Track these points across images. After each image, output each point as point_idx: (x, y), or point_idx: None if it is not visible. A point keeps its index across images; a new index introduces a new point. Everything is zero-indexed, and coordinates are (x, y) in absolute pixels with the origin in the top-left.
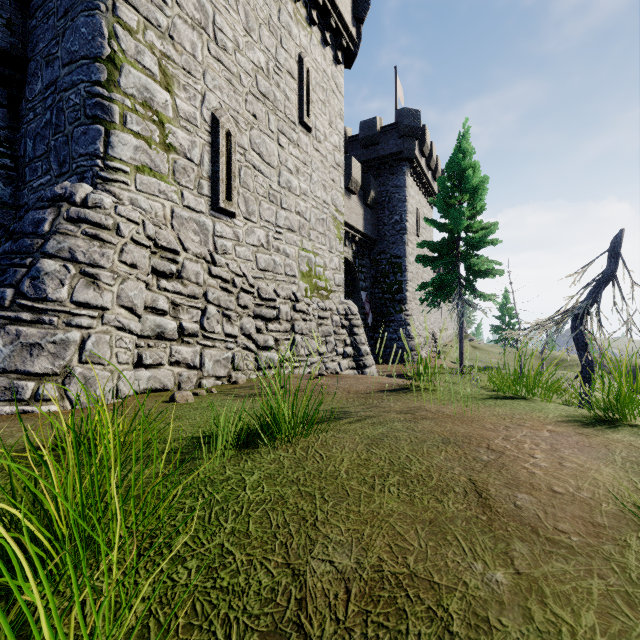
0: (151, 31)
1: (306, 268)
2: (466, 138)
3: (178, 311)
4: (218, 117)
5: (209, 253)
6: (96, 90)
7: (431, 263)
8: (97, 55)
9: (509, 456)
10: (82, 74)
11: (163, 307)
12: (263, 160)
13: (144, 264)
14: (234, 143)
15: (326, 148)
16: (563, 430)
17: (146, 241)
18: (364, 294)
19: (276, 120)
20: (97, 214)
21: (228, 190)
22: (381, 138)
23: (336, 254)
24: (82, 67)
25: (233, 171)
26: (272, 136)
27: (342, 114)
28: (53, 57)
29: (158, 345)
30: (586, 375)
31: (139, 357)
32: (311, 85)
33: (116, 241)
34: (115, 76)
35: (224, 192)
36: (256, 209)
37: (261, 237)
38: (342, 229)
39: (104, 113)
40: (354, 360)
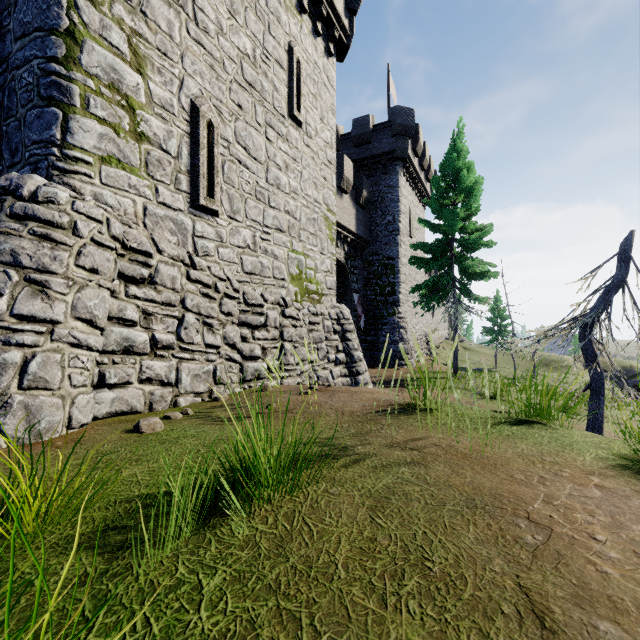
0: (119, 4)
1: (296, 271)
2: (460, 137)
3: (150, 321)
4: (198, 105)
5: (188, 255)
6: (52, 67)
7: (425, 265)
8: (53, 27)
9: (561, 536)
10: (35, 49)
11: (132, 317)
12: (249, 154)
13: (108, 268)
14: (216, 135)
15: (317, 144)
16: (614, 485)
17: (111, 242)
18: (356, 296)
19: (264, 112)
20: (49, 210)
21: (210, 186)
22: (374, 137)
23: (328, 256)
24: (35, 40)
25: (215, 165)
26: (259, 129)
27: (334, 109)
28: (5, 30)
29: (125, 361)
30: (596, 388)
31: (101, 376)
32: (301, 76)
33: (72, 242)
34: (75, 52)
35: (205, 188)
36: (241, 207)
37: (247, 238)
38: (334, 229)
39: (61, 94)
40: (347, 367)
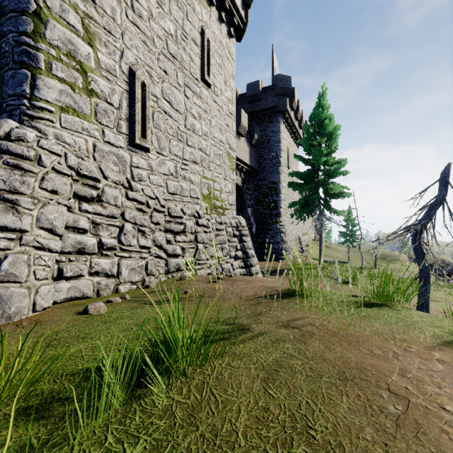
0: None
1: (206, 192)
2: (324, 97)
3: (98, 229)
4: (134, 70)
5: (127, 180)
6: (23, 39)
7: (299, 188)
8: (24, 9)
9: (417, 406)
10: (10, 25)
11: (84, 226)
12: (172, 107)
13: (65, 190)
14: (148, 92)
15: (222, 100)
16: (452, 360)
17: (67, 170)
18: (250, 210)
19: (183, 76)
20: (19, 146)
21: (143, 130)
22: (262, 96)
23: (229, 181)
24: (10, 19)
25: (147, 114)
26: (180, 89)
27: (234, 75)
28: None
29: (79, 259)
30: (424, 277)
31: (60, 271)
32: (210, 51)
33: (37, 170)
34: (41, 28)
35: (139, 131)
36: (166, 145)
37: (171, 168)
38: (234, 162)
39: (30, 60)
40: (243, 261)
